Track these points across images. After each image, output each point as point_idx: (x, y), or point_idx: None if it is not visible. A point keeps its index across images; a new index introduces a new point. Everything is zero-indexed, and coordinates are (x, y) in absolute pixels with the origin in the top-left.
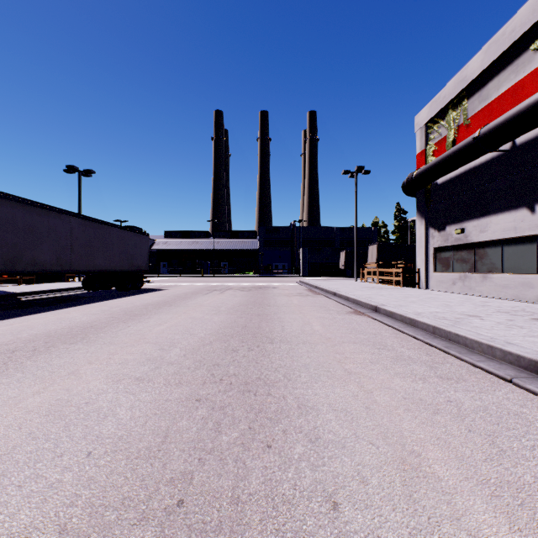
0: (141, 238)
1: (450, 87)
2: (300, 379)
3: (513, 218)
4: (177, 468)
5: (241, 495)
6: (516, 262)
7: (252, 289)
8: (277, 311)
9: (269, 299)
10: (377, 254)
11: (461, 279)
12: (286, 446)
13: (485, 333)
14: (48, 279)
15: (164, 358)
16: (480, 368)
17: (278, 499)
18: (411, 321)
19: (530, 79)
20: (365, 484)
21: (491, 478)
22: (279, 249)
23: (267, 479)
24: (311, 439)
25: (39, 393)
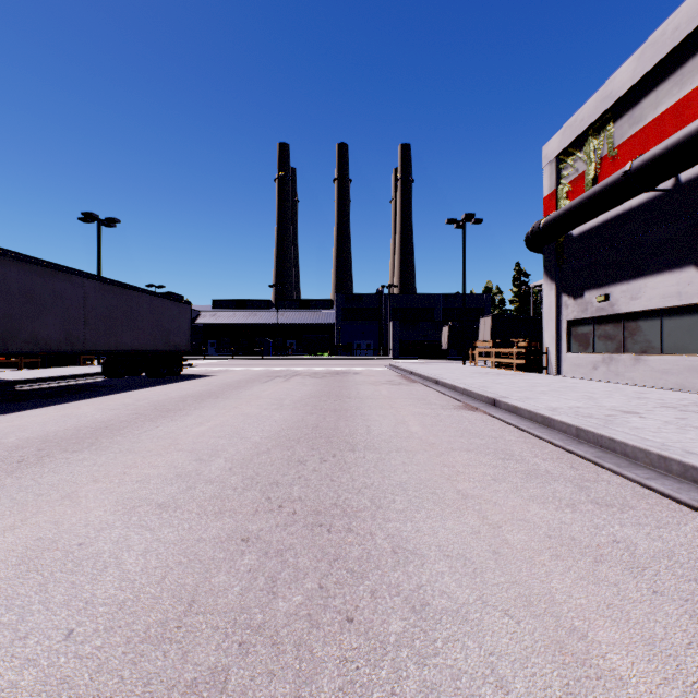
0: (180, 308)
1: (590, 107)
2: (394, 506)
3: (676, 280)
4: (205, 661)
5: None
6: (680, 339)
7: (327, 375)
8: (361, 405)
9: (349, 389)
10: (490, 329)
11: (605, 362)
12: (376, 620)
13: (651, 437)
14: (58, 362)
15: (201, 473)
16: (651, 489)
17: None
18: (544, 420)
19: None
20: (505, 692)
21: None
22: (362, 323)
23: (347, 682)
24: (414, 606)
25: (12, 529)
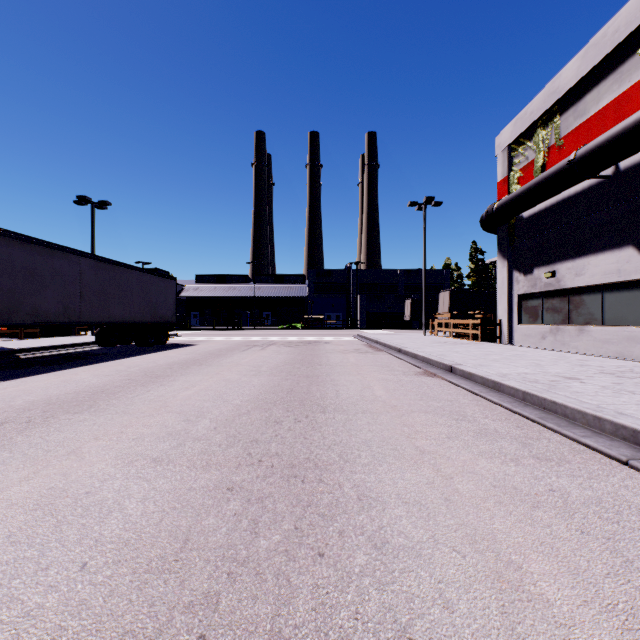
0: (166, 283)
1: (538, 101)
2: (360, 460)
3: (616, 258)
4: (199, 587)
5: (284, 628)
6: (620, 312)
7: (300, 344)
8: (330, 372)
9: (320, 357)
10: (449, 302)
11: (553, 332)
12: (343, 555)
13: (589, 400)
14: (55, 332)
15: (189, 432)
16: (586, 446)
17: (334, 635)
18: (495, 385)
19: (637, 90)
20: (450, 611)
21: (618, 602)
22: (332, 296)
23: (319, 604)
24: (376, 544)
25: (27, 480)
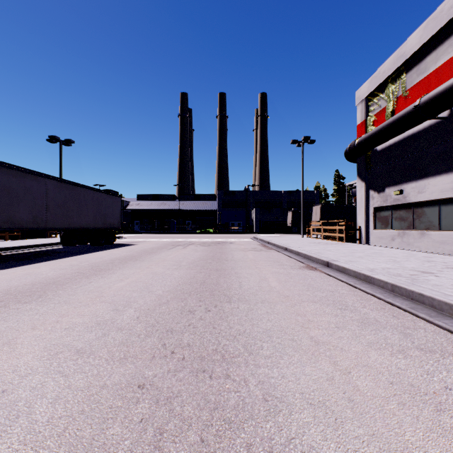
0: (113, 199)
1: (389, 63)
2: (262, 352)
3: (450, 179)
4: None
5: None
6: None
7: (212, 244)
8: (234, 266)
9: (227, 254)
10: (320, 213)
11: (400, 235)
12: None
13: (450, 293)
14: (33, 235)
15: (115, 322)
16: None
17: None
18: (366, 278)
19: None
20: None
21: None
22: (235, 209)
23: None
24: None
25: None
